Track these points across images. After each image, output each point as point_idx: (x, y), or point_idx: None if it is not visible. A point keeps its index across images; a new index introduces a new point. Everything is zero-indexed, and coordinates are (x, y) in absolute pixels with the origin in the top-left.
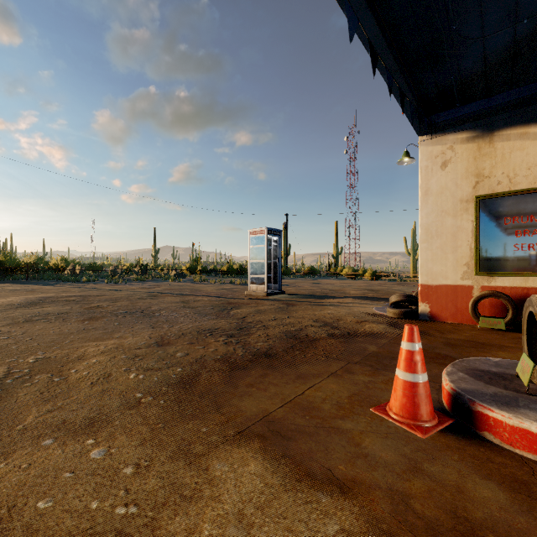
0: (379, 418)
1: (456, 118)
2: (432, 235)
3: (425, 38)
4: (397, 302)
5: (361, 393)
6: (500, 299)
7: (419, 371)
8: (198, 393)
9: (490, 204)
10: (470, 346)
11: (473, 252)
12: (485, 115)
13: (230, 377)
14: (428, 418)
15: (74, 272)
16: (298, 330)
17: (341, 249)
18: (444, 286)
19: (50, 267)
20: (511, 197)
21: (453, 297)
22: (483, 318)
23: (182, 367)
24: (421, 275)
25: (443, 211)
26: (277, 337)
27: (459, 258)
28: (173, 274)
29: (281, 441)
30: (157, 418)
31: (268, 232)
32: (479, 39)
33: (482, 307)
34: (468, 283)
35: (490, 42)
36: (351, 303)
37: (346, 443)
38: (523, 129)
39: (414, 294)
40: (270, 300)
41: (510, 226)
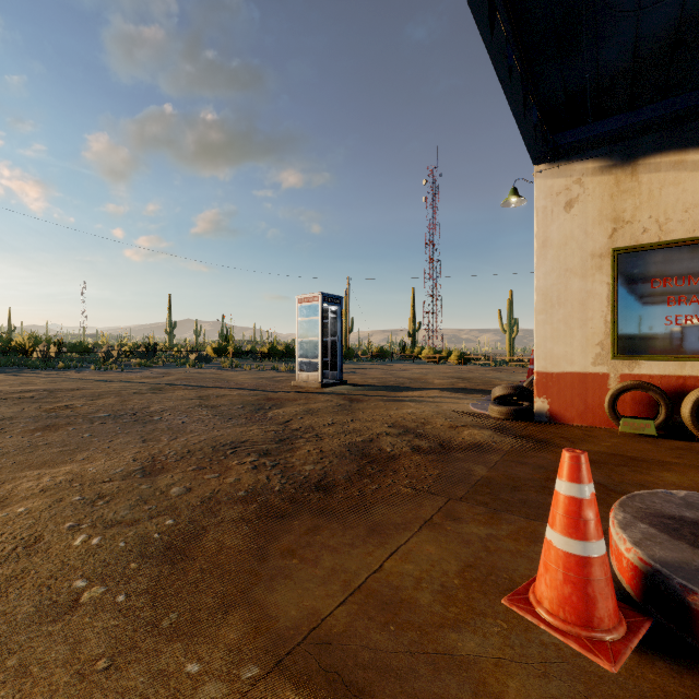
0: (522, 622)
1: (587, 139)
2: (552, 303)
3: (557, 5)
4: (503, 396)
5: (479, 564)
6: (649, 393)
7: (593, 536)
8: (194, 574)
9: (632, 260)
10: (619, 464)
11: (609, 326)
12: (626, 135)
13: (256, 535)
14: (611, 623)
15: (47, 354)
16: (367, 441)
17: (420, 325)
18: (569, 374)
19: (13, 347)
20: (661, 251)
21: (581, 389)
22: (626, 419)
23: (175, 515)
24: (537, 359)
25: (567, 270)
26: (336, 454)
27: (590, 336)
28: (193, 358)
29: (344, 698)
30: (100, 642)
31: (324, 300)
32: (633, 13)
33: (621, 403)
34: (602, 370)
35: (647, 19)
36: (437, 397)
37: (474, 697)
38: (678, 156)
39: (525, 385)
40: (326, 394)
41: (660, 291)
